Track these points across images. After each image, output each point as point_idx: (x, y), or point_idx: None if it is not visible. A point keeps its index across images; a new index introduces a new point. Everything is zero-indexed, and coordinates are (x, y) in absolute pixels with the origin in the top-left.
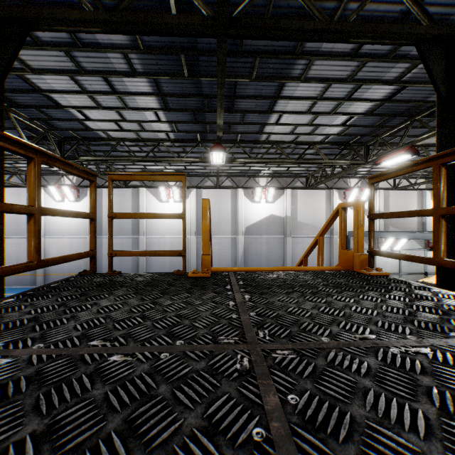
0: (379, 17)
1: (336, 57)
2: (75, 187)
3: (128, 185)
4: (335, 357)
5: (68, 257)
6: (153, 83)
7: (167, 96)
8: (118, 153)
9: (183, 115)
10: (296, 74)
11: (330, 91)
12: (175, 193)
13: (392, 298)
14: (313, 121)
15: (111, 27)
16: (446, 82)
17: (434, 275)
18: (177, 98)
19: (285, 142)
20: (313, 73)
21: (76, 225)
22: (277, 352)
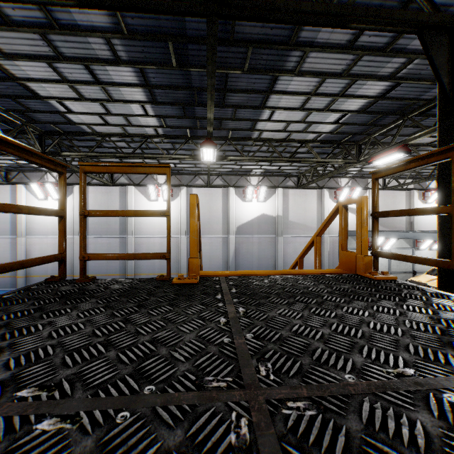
0: (378, 6)
1: (332, 49)
2: None
3: (115, 183)
4: (372, 414)
5: (27, 262)
6: (139, 73)
7: (154, 88)
8: (104, 149)
9: (172, 109)
10: (290, 67)
11: (324, 86)
12: (164, 191)
13: (412, 309)
14: (306, 118)
15: (86, 0)
16: (449, 73)
17: (423, 274)
18: (165, 90)
19: (277, 140)
20: (308, 66)
21: None
22: (288, 404)
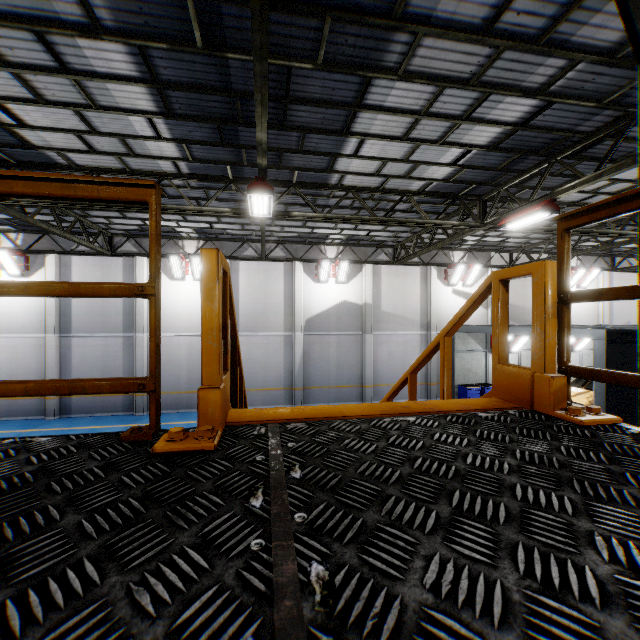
0: None
1: (459, 34)
2: (22, 252)
3: (116, 252)
4: None
5: None
6: (138, 57)
7: (167, 87)
8: None
9: (201, 129)
10: (392, 62)
11: (441, 101)
12: (195, 265)
13: None
14: (412, 154)
15: None
16: None
17: None
18: (187, 93)
19: (367, 189)
20: (419, 64)
21: (23, 315)
22: None
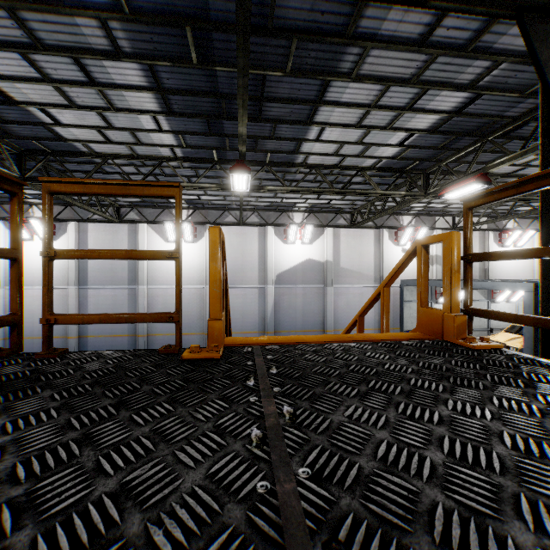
0: None
1: (399, 46)
2: None
3: (123, 220)
4: None
5: None
6: (148, 72)
7: (169, 92)
8: (106, 175)
9: (193, 123)
10: (346, 68)
11: (387, 96)
12: (186, 230)
13: None
14: (364, 138)
15: None
16: None
17: (501, 332)
18: (183, 97)
19: (327, 166)
20: (368, 69)
21: None
22: None
